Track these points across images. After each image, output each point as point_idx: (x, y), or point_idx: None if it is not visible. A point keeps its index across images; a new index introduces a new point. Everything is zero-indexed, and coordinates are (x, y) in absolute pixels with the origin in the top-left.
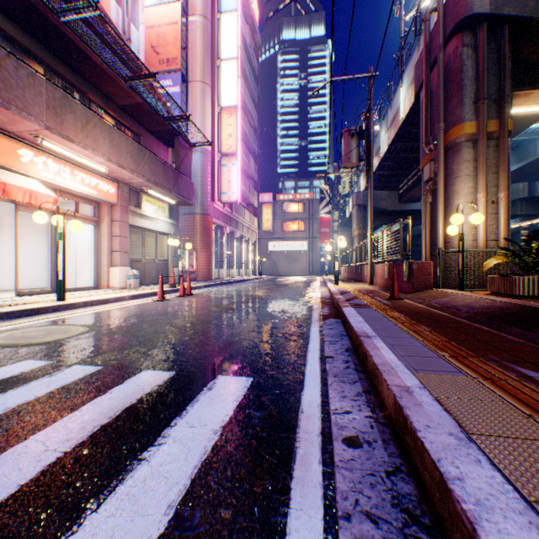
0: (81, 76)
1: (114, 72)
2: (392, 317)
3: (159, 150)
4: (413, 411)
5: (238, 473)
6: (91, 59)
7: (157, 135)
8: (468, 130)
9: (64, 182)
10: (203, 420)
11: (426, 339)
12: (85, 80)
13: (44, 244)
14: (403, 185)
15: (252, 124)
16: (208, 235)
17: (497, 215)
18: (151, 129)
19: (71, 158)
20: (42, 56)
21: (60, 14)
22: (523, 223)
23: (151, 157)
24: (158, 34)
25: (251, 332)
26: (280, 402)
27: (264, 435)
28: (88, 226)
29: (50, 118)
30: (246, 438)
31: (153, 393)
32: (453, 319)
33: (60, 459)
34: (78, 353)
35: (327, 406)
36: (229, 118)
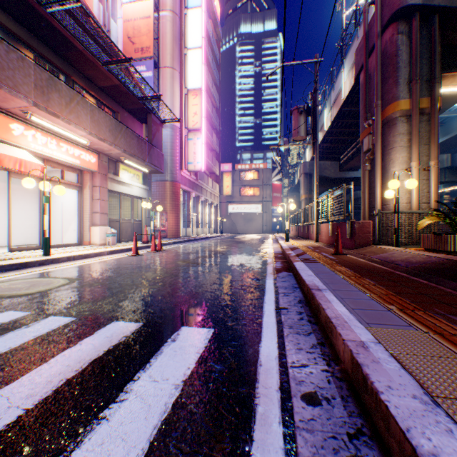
0: (66, 61)
1: (95, 57)
2: (338, 271)
3: (134, 125)
4: (372, 369)
5: (198, 435)
6: (74, 46)
7: (132, 112)
8: (403, 106)
9: (51, 152)
10: (165, 374)
11: (373, 292)
12: (69, 64)
13: (34, 207)
14: (344, 156)
15: (214, 104)
16: (176, 199)
17: (428, 181)
18: (127, 107)
19: (57, 132)
20: (31, 42)
21: (46, 6)
22: (446, 189)
23: (127, 131)
24: (134, 26)
25: (213, 284)
26: (239, 354)
27: (224, 391)
28: (72, 191)
29: (37, 96)
30: (206, 394)
31: (120, 345)
32: (394, 273)
33: (20, 418)
34: (56, 304)
35: (284, 359)
36: (194, 98)
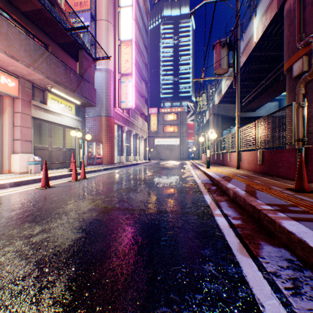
0: None
1: None
2: None
3: (67, 61)
4: None
5: None
6: None
7: (64, 48)
8: None
9: None
10: None
11: None
12: None
13: None
14: (245, 100)
15: (144, 61)
16: (111, 131)
17: None
18: (58, 41)
19: None
20: None
21: None
22: None
23: (50, 57)
24: None
25: None
26: None
27: None
28: None
29: None
30: None
31: None
32: None
33: None
34: None
35: None
36: (126, 48)
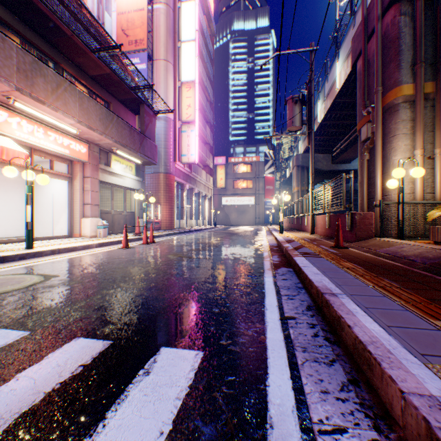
0: (54, 47)
1: (84, 43)
2: (347, 267)
3: (127, 116)
4: None
5: None
6: (62, 30)
7: (125, 103)
8: (406, 91)
9: (37, 141)
10: None
11: (402, 299)
12: (58, 51)
13: (25, 198)
14: (336, 149)
15: (208, 98)
16: (170, 191)
17: (432, 170)
18: (119, 98)
19: (44, 120)
20: (17, 26)
21: None
22: None
23: (118, 121)
24: (128, 19)
25: (204, 283)
26: (238, 402)
27: None
28: (63, 182)
29: (20, 80)
30: None
31: (71, 382)
32: (412, 271)
33: None
34: (14, 310)
35: (305, 412)
36: (188, 91)
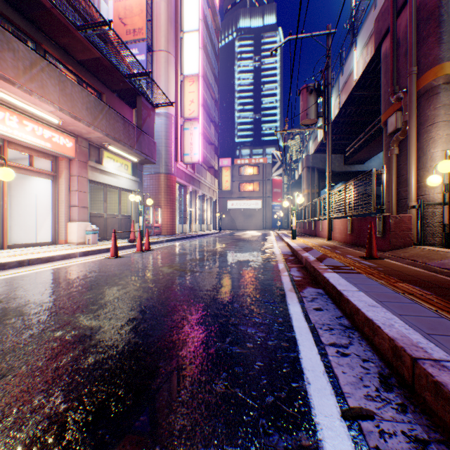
0: (33, 24)
1: (67, 18)
2: (410, 293)
3: (122, 110)
4: None
5: None
6: (39, 1)
7: (119, 94)
8: (448, 70)
9: (10, 131)
10: None
11: None
12: (38, 29)
13: None
14: (349, 148)
15: (213, 96)
16: (172, 193)
17: None
18: (113, 88)
19: (18, 106)
20: None
21: None
22: None
23: (110, 111)
24: (125, 6)
25: (203, 316)
26: None
27: None
28: (47, 182)
29: None
30: None
31: None
32: None
33: None
34: None
35: None
36: (191, 85)
